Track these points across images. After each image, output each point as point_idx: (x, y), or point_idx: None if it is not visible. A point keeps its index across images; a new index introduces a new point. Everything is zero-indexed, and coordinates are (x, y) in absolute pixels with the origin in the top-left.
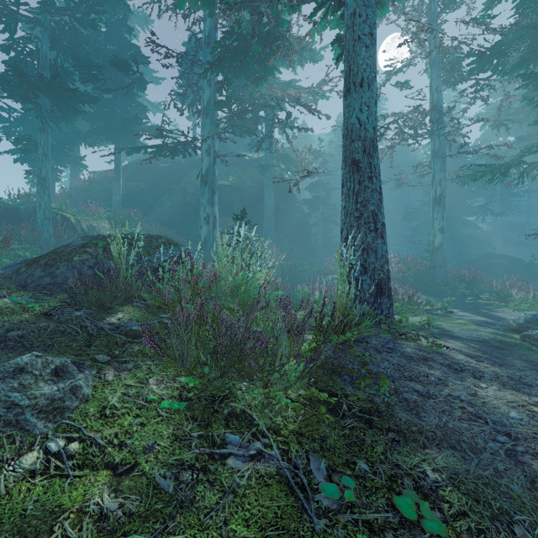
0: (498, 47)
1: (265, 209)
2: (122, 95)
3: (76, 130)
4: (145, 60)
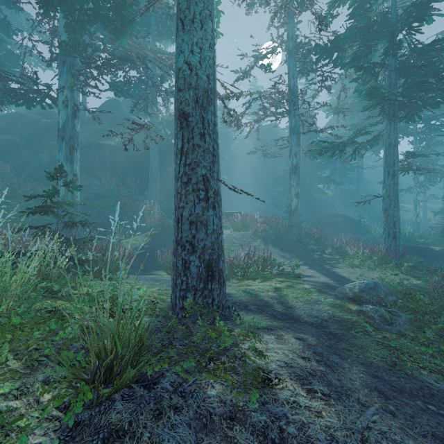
0: (337, 41)
1: (150, 170)
2: None
3: None
4: (16, 6)
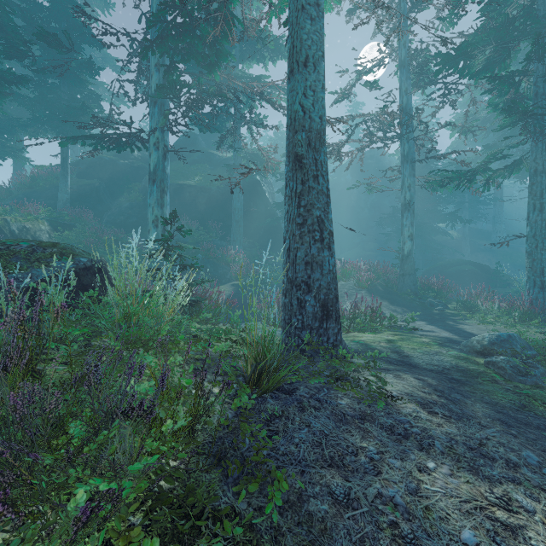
0: (464, 48)
1: (233, 212)
2: (69, 80)
3: (15, 118)
4: (97, 44)
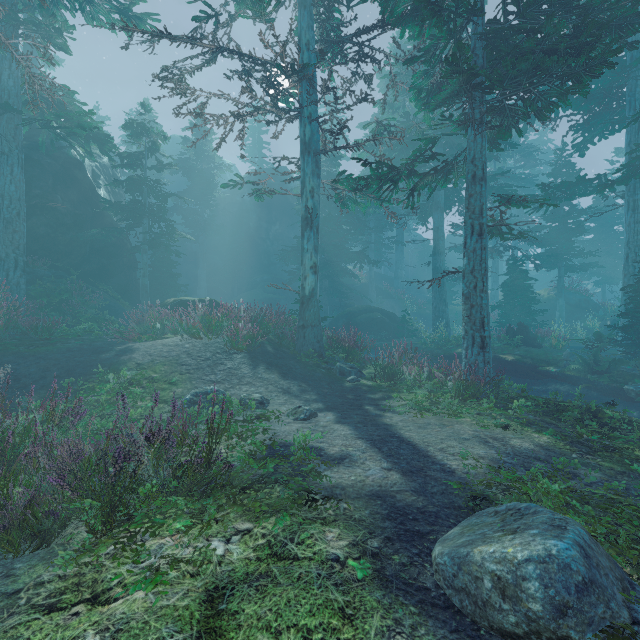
0: None
1: None
2: None
3: None
4: None
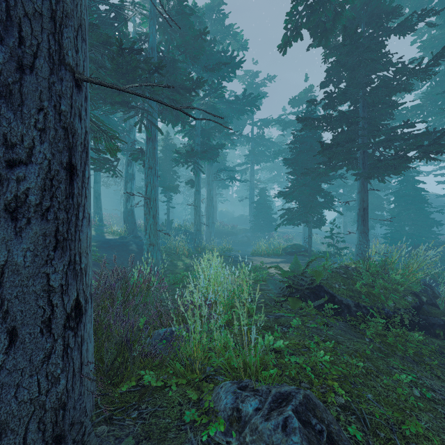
0: None
1: None
2: None
3: None
4: None
